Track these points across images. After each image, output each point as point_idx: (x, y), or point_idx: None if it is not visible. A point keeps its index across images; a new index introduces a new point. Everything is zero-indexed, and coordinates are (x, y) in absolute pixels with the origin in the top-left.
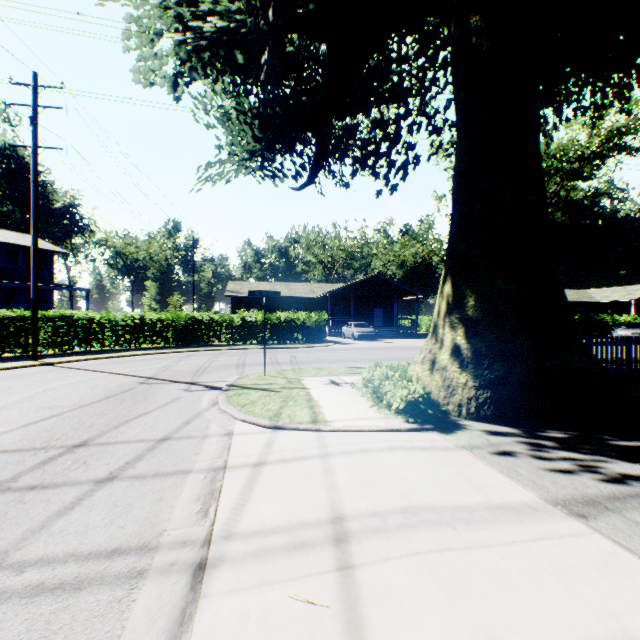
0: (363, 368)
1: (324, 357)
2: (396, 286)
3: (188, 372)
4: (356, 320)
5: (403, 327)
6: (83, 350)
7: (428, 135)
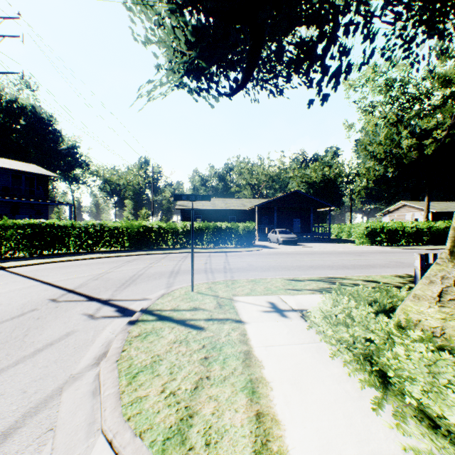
0: (302, 281)
1: (256, 263)
2: (312, 200)
3: (116, 282)
4: (278, 227)
5: (318, 233)
6: (52, 253)
7: (363, 40)
